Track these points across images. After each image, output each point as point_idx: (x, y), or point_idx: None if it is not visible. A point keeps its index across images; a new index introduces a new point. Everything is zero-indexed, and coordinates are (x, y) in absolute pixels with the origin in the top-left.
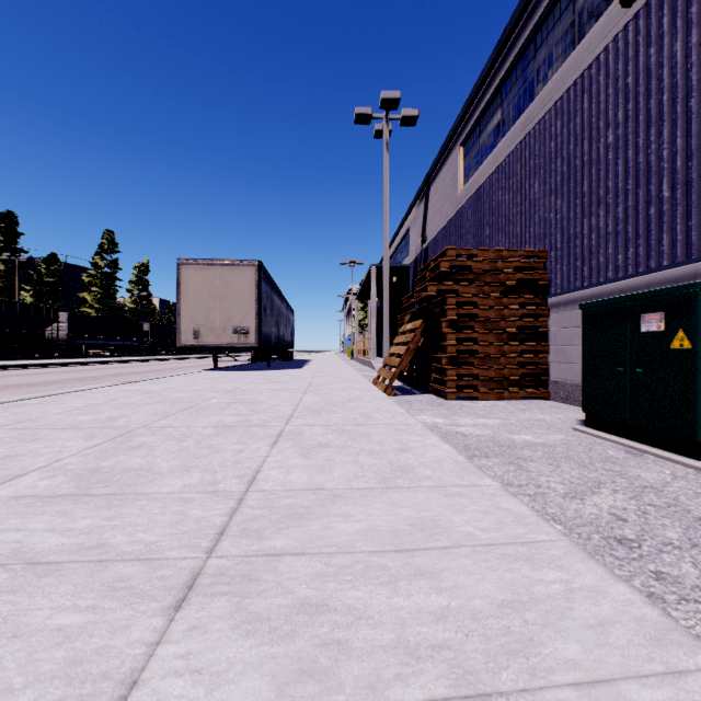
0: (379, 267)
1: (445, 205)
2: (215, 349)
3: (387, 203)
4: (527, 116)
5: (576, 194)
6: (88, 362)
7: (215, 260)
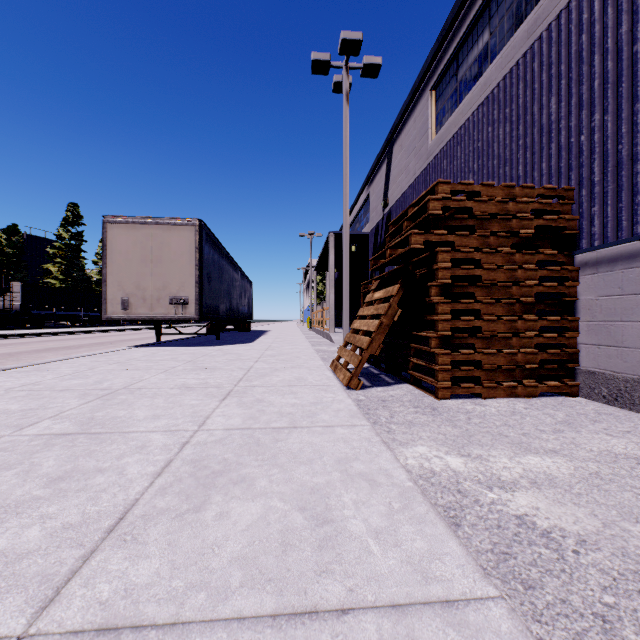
0: (338, 235)
1: (412, 161)
2: (157, 321)
3: (347, 160)
4: (536, 16)
5: (636, 95)
6: (34, 333)
7: (147, 218)
